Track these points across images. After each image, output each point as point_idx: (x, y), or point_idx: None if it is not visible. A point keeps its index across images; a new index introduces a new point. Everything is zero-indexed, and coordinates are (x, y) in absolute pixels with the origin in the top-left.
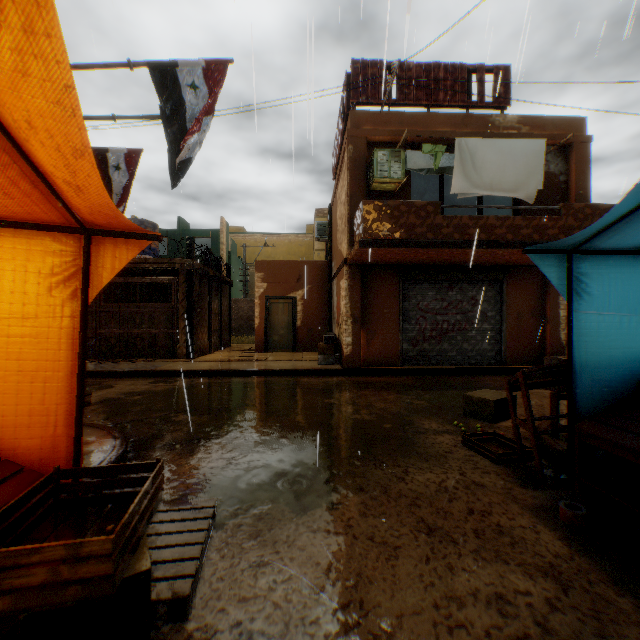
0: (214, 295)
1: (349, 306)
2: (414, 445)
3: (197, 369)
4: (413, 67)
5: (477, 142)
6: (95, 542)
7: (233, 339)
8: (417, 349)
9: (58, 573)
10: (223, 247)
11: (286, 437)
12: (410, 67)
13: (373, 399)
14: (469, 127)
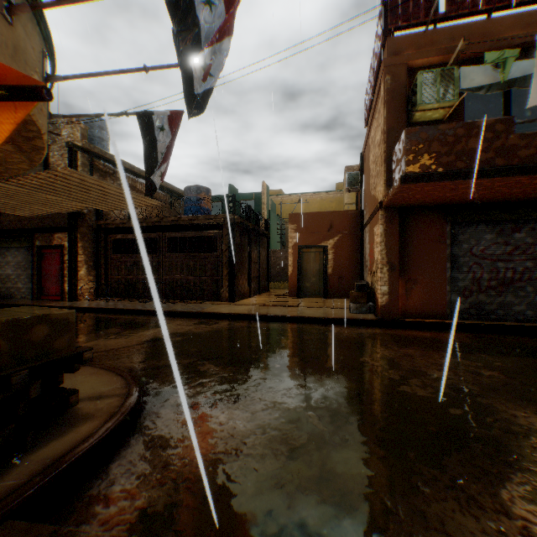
0: (253, 246)
1: (385, 253)
2: (515, 461)
3: (234, 313)
4: None
5: None
6: None
7: (271, 285)
8: (469, 301)
9: None
10: (264, 206)
11: (314, 412)
12: None
13: (421, 362)
14: None
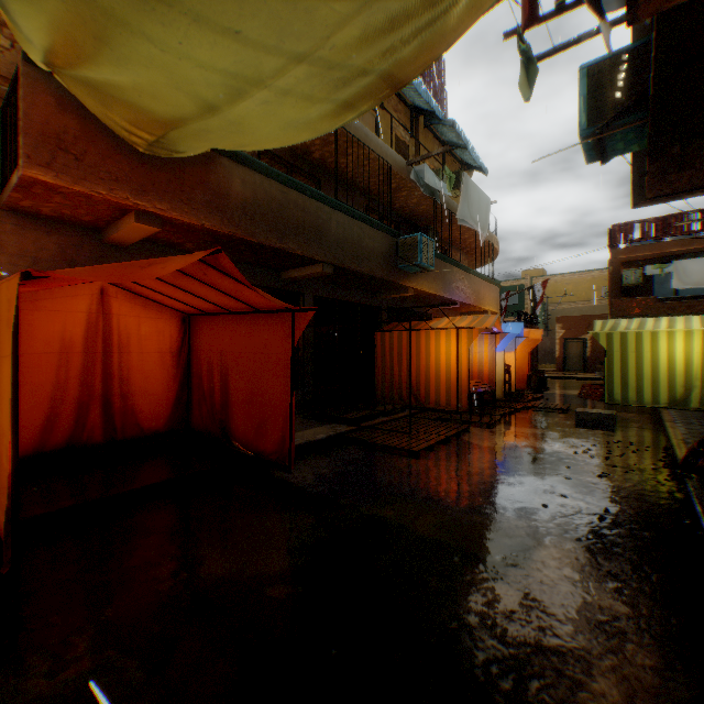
0: None
1: None
2: None
3: None
4: (650, 220)
5: (686, 261)
6: (543, 371)
7: (538, 365)
8: None
9: (540, 373)
10: (527, 297)
11: (567, 386)
12: (648, 220)
13: None
14: (692, 245)
